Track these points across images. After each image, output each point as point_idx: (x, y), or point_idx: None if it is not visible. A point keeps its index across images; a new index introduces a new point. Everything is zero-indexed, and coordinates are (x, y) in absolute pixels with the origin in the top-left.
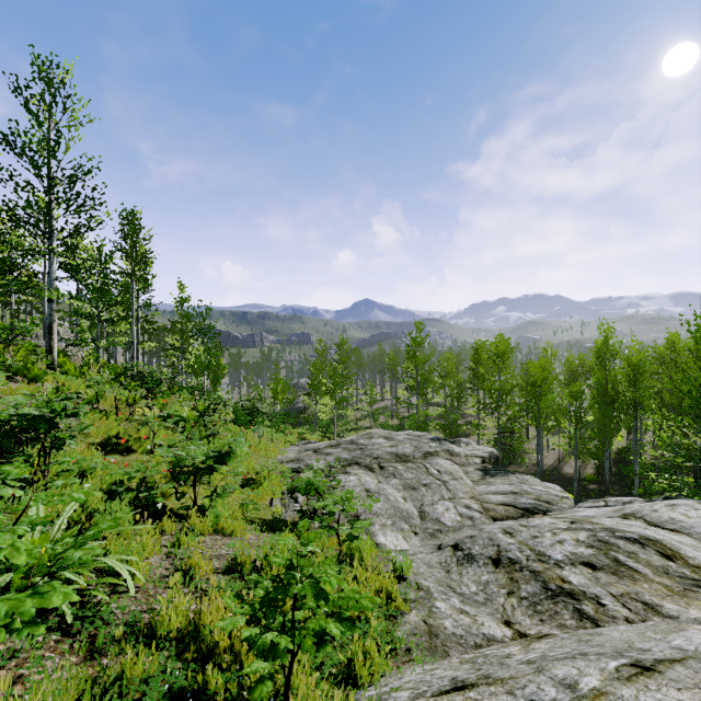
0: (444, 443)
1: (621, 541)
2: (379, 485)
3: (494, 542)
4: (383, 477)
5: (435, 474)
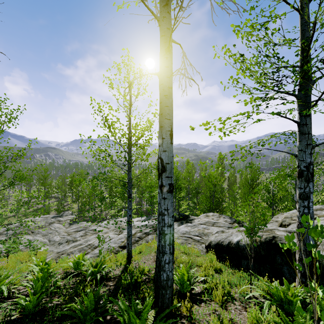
0: (57, 218)
1: (89, 231)
2: (34, 237)
3: (67, 239)
4: (34, 235)
5: (53, 229)
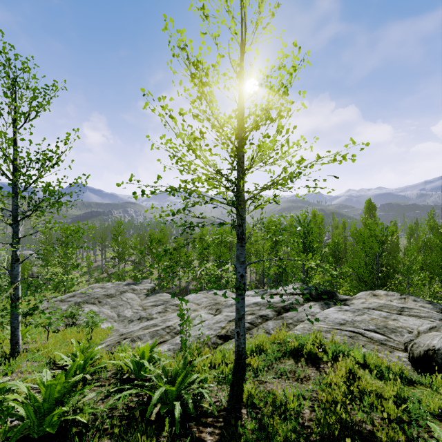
0: (131, 285)
1: (170, 306)
2: (100, 309)
3: (140, 315)
4: (101, 306)
5: (125, 300)
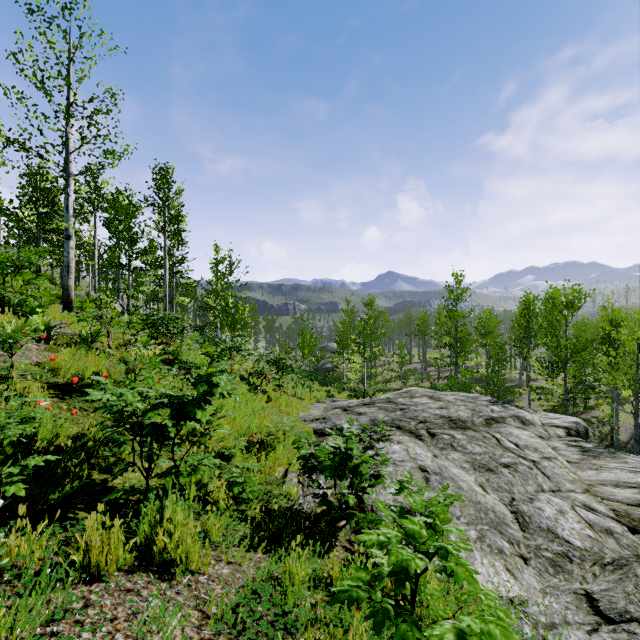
0: (508, 407)
1: None
2: (437, 461)
3: None
4: (437, 447)
5: (513, 449)
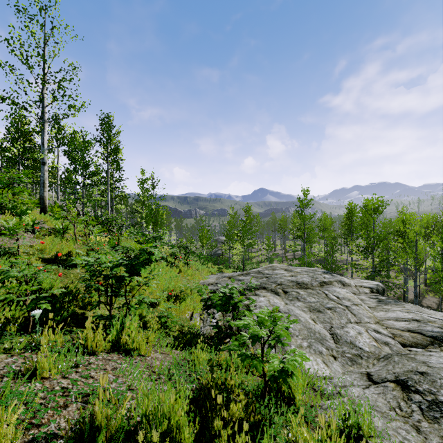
0: (335, 275)
1: None
2: (287, 306)
3: None
4: (288, 299)
5: (335, 300)
